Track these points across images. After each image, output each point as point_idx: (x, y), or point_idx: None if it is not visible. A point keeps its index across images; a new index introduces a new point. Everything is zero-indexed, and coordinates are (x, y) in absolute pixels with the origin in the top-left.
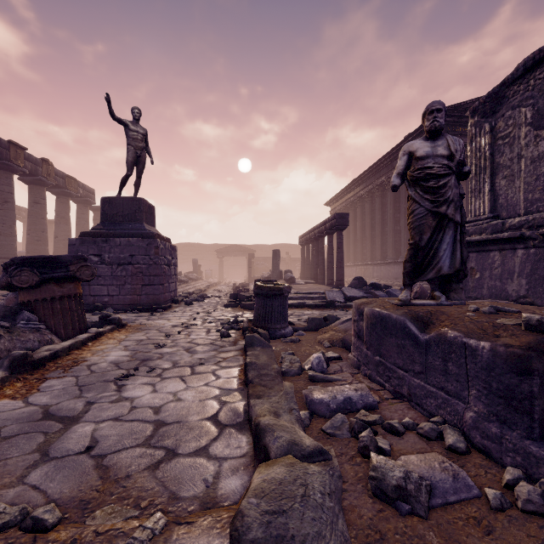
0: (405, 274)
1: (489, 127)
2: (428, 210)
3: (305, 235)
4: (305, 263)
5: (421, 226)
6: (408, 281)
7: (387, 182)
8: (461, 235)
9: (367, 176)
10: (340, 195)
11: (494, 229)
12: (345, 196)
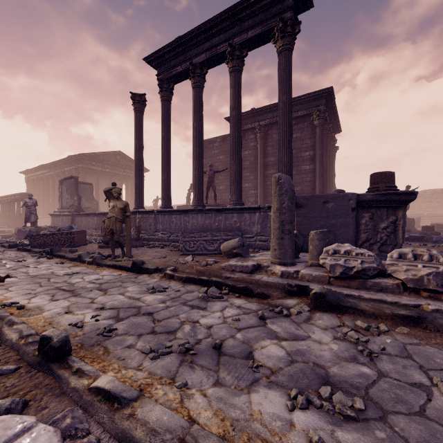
0: (25, 222)
1: (61, 187)
2: (28, 211)
3: (0, 198)
4: (0, 215)
5: (27, 214)
6: (25, 223)
7: (61, 174)
8: (36, 215)
9: (51, 166)
10: (33, 170)
11: (60, 212)
12: (37, 172)
